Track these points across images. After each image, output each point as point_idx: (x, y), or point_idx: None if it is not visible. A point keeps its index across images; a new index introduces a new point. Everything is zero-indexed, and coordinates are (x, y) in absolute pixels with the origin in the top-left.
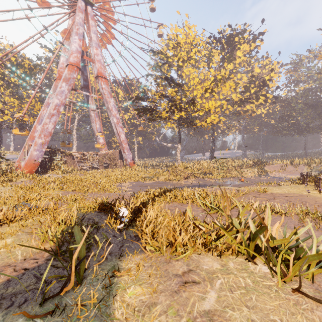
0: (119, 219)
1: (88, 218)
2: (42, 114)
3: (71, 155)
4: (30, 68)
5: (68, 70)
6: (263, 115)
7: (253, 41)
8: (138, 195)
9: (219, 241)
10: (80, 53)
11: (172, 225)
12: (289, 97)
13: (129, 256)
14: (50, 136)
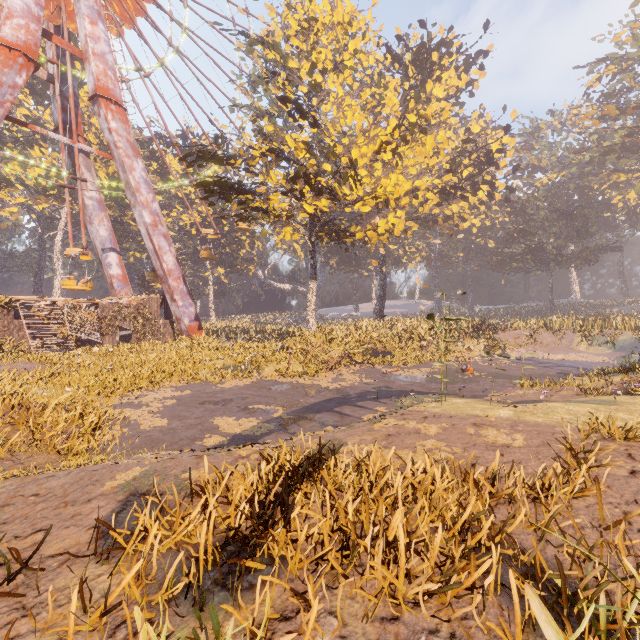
0: None
1: None
2: None
3: (11, 308)
4: None
5: None
6: (474, 231)
7: (465, 69)
8: (138, 521)
9: None
10: (38, 20)
11: None
12: (524, 197)
13: None
14: None
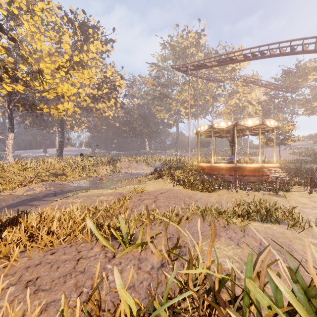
0: None
1: None
2: None
3: None
4: None
5: None
6: (110, 117)
7: (105, 43)
8: None
9: None
10: None
11: None
12: (129, 107)
13: None
14: None
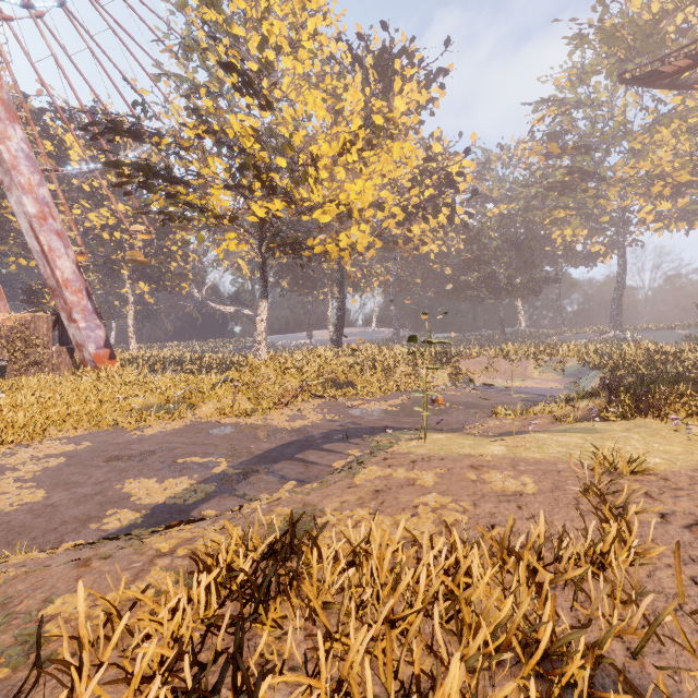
0: None
1: None
2: None
3: None
4: None
5: None
6: (432, 257)
7: (426, 85)
8: None
9: None
10: None
11: None
12: (478, 225)
13: None
14: None
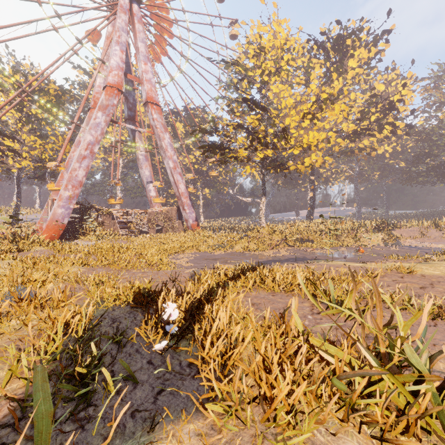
0: (163, 325)
1: (113, 319)
2: (71, 158)
3: (110, 214)
4: (58, 95)
5: (106, 94)
6: (387, 155)
7: (373, 44)
8: (200, 276)
9: (374, 400)
10: (122, 69)
11: (263, 349)
12: (428, 127)
13: (171, 425)
14: (80, 186)
